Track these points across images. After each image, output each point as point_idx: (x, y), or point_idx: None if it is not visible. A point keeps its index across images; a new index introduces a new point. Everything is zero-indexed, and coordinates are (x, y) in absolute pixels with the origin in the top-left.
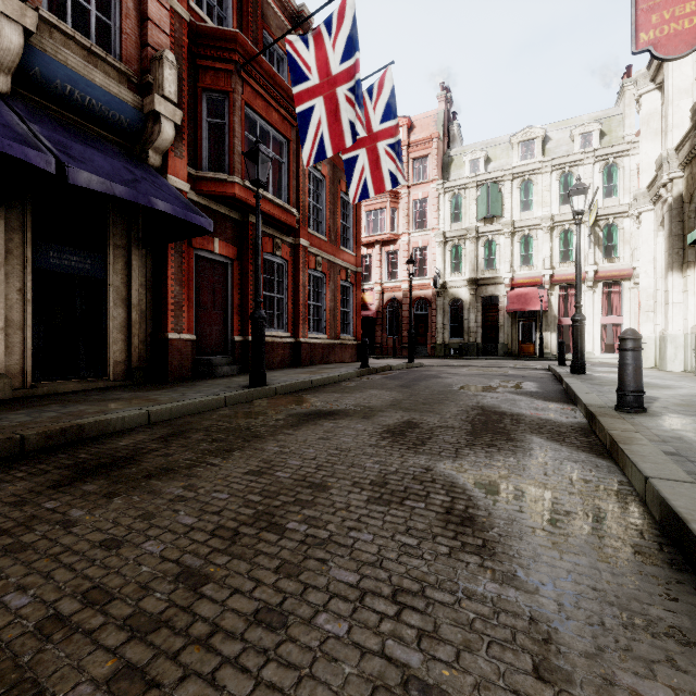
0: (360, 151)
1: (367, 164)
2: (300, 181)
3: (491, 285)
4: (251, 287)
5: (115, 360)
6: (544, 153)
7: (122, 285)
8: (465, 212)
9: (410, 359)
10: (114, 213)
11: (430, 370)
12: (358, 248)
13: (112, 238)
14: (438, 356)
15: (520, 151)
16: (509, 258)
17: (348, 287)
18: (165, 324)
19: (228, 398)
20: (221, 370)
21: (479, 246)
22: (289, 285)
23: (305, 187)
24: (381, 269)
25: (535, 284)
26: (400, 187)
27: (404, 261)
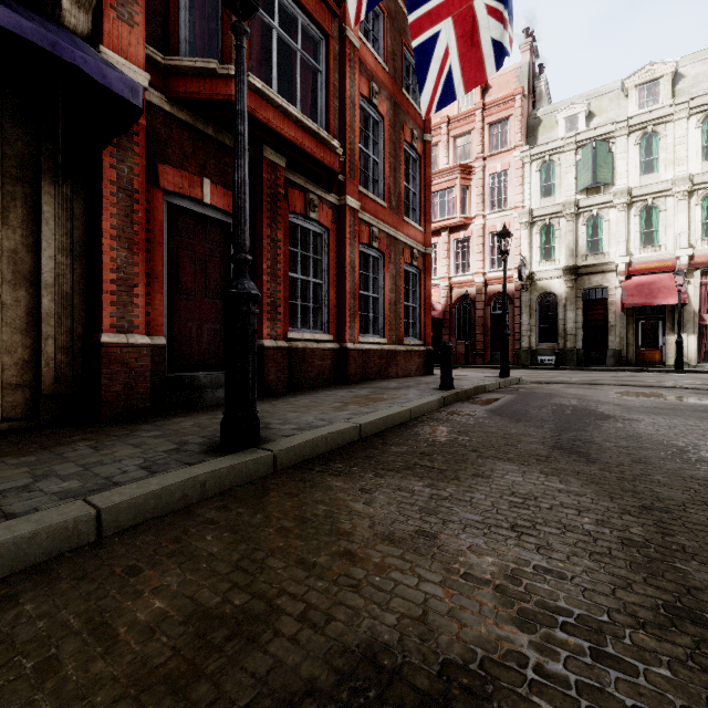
0: (443, 27)
1: (455, 47)
2: (347, 112)
3: (596, 274)
4: (268, 262)
5: (9, 382)
6: (673, 96)
7: (24, 248)
8: (560, 183)
9: (503, 372)
10: (6, 118)
11: (555, 393)
12: (427, 221)
13: (0, 162)
14: (523, 365)
15: (637, 97)
16: (624, 237)
17: (414, 274)
18: (99, 317)
19: (113, 512)
20: (212, 395)
21: (578, 225)
22: (331, 265)
23: (353, 123)
24: (448, 260)
25: (663, 270)
26: (473, 160)
27: (477, 249)
